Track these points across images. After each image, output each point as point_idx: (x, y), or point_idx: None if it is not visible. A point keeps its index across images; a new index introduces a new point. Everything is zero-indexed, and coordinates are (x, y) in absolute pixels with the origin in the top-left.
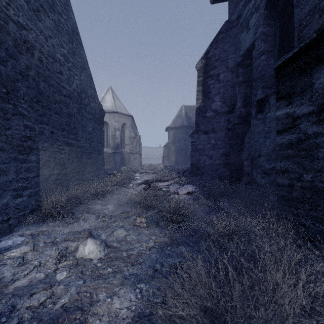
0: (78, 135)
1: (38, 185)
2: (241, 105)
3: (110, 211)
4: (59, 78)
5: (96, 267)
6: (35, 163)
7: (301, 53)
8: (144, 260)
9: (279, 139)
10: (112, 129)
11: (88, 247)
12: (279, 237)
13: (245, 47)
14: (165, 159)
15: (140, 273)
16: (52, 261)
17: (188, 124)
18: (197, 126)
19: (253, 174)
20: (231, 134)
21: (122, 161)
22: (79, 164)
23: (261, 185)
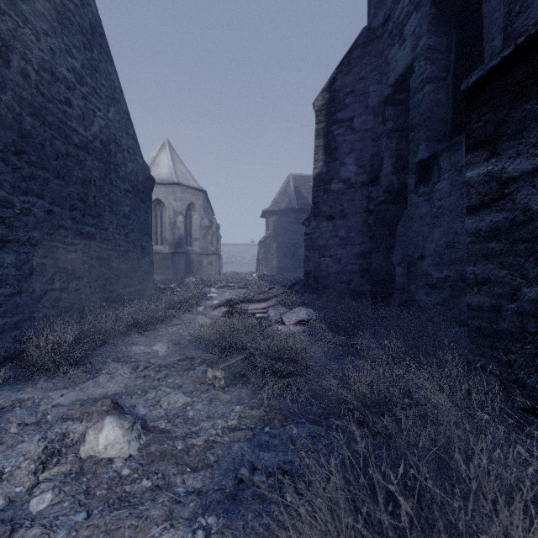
0: (102, 219)
1: (19, 310)
2: (390, 170)
3: (160, 357)
4: (64, 112)
5: (120, 478)
6: (14, 269)
7: (519, 57)
8: (217, 458)
9: (471, 223)
10: (170, 213)
11: (105, 434)
12: (474, 407)
13: (398, 71)
14: (261, 264)
15: (209, 489)
16: (29, 467)
17: (299, 205)
18: (315, 206)
19: (412, 289)
20: (374, 221)
21: (188, 267)
22: (105, 272)
23: (426, 306)
